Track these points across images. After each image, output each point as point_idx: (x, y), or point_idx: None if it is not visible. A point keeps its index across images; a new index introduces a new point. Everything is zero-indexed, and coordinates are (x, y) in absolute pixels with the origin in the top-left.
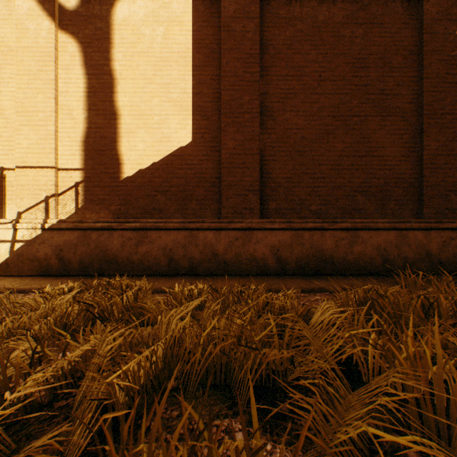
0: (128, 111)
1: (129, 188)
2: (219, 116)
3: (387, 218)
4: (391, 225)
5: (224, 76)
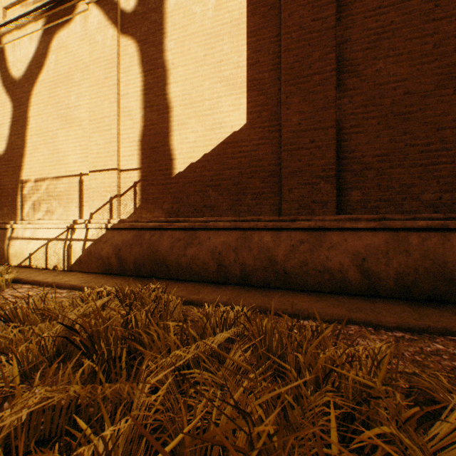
0: (179, 101)
1: (180, 185)
2: (279, 86)
3: None
4: None
5: (285, 33)
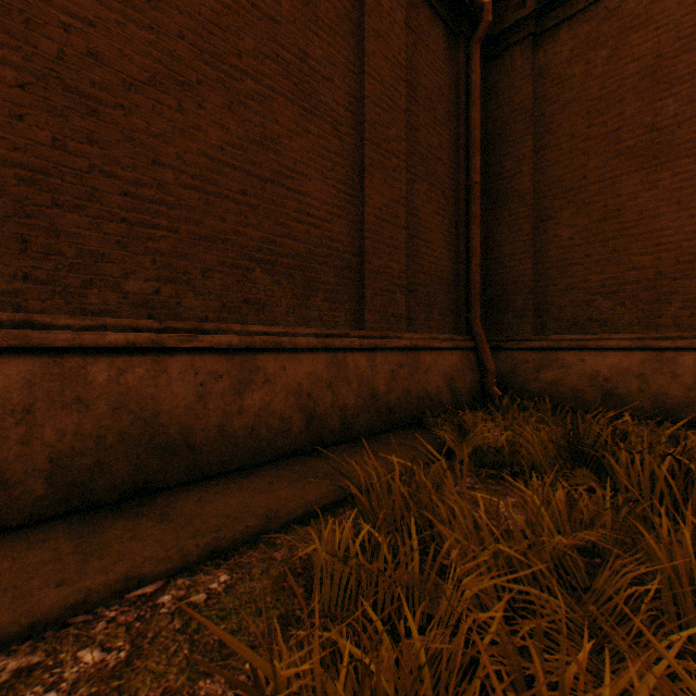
0: None
1: None
2: None
3: (312, 326)
4: (321, 341)
5: None
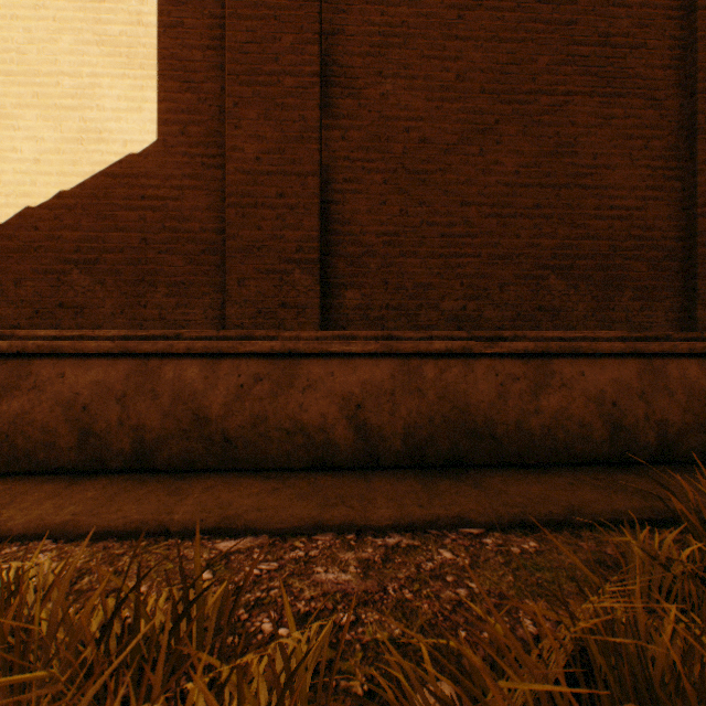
0: None
1: None
2: (224, 82)
3: (616, 329)
4: (629, 345)
5: None
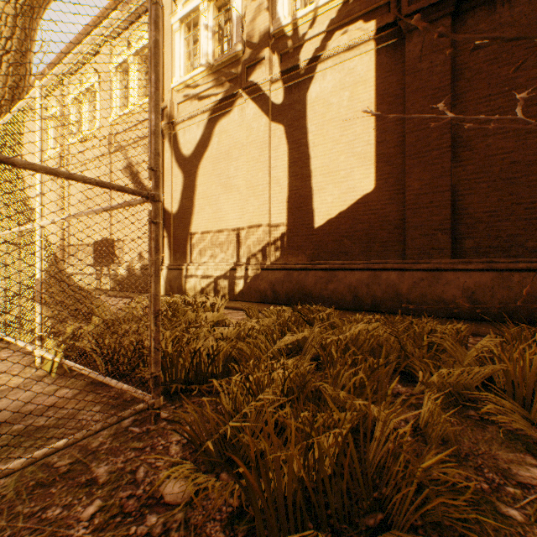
0: (319, 171)
1: (320, 236)
2: (403, 158)
3: None
4: None
5: (408, 119)
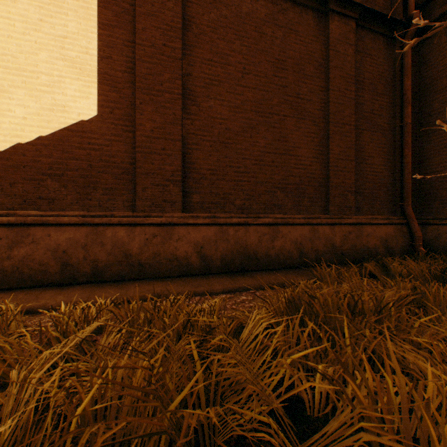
0: None
1: None
2: (134, 90)
3: (302, 214)
4: (306, 220)
5: (140, 43)
